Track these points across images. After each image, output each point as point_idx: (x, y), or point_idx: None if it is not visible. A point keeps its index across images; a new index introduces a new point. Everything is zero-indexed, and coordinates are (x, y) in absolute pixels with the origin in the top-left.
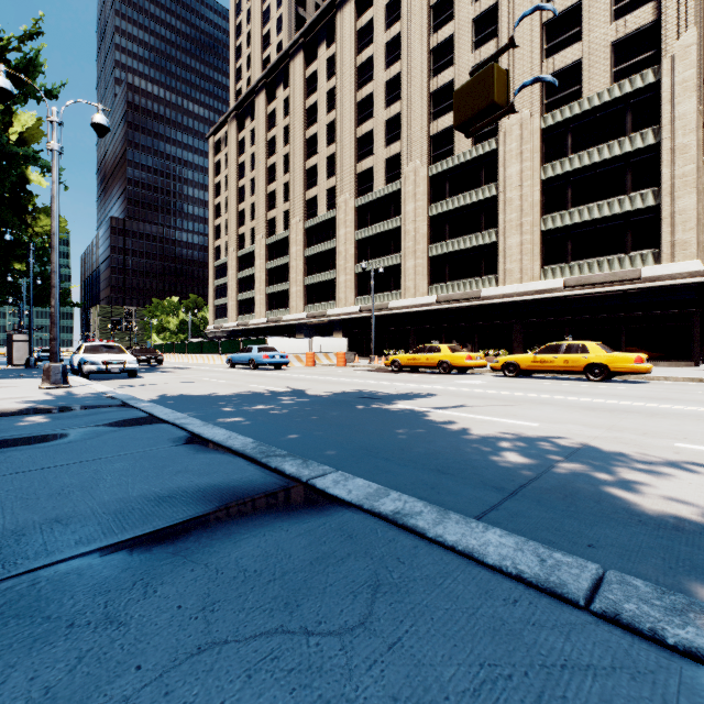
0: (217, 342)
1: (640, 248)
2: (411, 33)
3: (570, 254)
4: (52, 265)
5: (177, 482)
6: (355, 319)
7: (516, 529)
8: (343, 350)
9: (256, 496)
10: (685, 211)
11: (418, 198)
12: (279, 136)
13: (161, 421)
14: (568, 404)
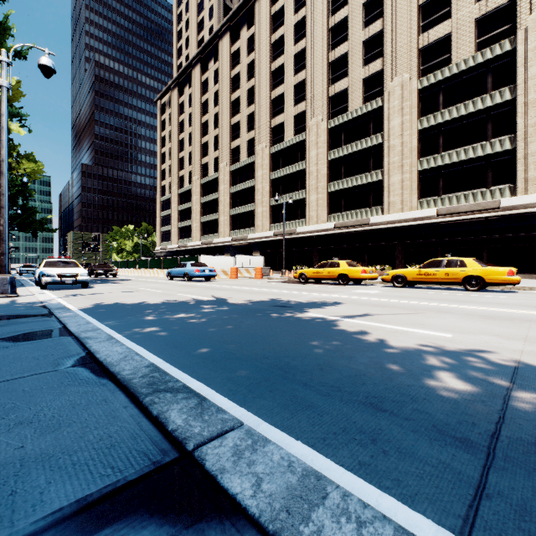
0: (160, 259)
1: (499, 183)
2: (314, 16)
3: (441, 189)
4: (1, 188)
5: None
6: (270, 242)
7: None
8: (260, 266)
9: (98, 494)
10: None
11: (319, 146)
12: (211, 99)
13: (67, 334)
14: (464, 312)
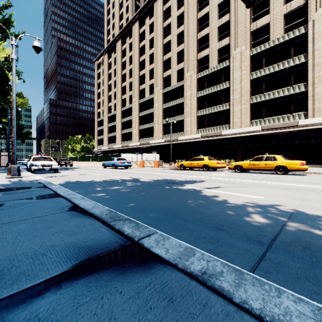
0: (98, 156)
1: (298, 111)
2: (189, 11)
3: (264, 114)
4: (12, 116)
5: (52, 241)
6: (163, 145)
7: (285, 279)
8: (157, 159)
9: (102, 254)
10: (320, 93)
11: (192, 88)
12: (127, 61)
13: (59, 196)
14: (273, 186)
